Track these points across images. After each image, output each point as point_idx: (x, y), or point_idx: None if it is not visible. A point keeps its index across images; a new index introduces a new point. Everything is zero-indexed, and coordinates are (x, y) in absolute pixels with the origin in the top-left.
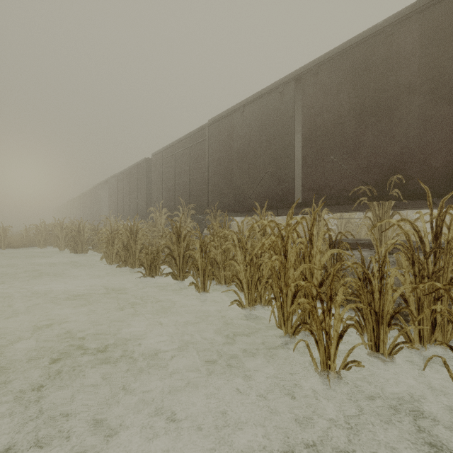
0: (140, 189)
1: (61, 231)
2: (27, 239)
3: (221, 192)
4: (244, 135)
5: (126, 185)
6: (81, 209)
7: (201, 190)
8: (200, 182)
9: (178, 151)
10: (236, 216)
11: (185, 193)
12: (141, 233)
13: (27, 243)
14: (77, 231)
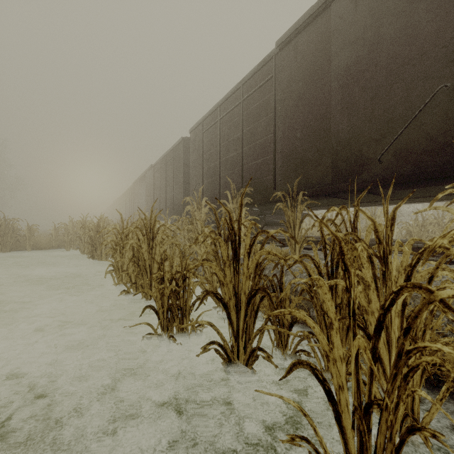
0: (176, 178)
1: (84, 231)
2: (57, 240)
3: (302, 161)
4: (360, 34)
5: (162, 176)
6: (124, 209)
7: (261, 165)
8: (260, 151)
9: (224, 114)
10: (320, 205)
11: (235, 174)
12: (161, 234)
13: (57, 244)
14: (95, 230)
